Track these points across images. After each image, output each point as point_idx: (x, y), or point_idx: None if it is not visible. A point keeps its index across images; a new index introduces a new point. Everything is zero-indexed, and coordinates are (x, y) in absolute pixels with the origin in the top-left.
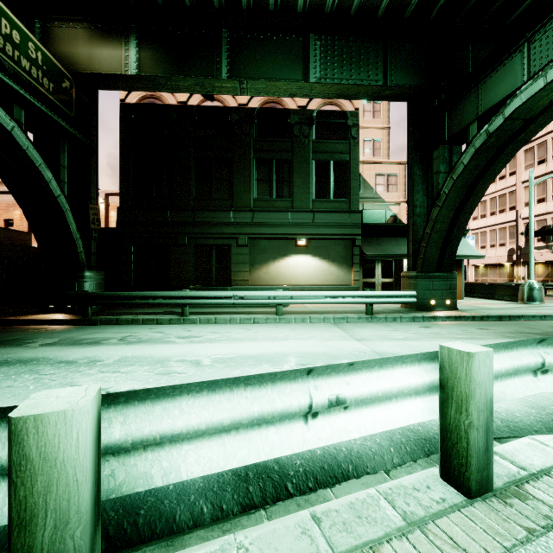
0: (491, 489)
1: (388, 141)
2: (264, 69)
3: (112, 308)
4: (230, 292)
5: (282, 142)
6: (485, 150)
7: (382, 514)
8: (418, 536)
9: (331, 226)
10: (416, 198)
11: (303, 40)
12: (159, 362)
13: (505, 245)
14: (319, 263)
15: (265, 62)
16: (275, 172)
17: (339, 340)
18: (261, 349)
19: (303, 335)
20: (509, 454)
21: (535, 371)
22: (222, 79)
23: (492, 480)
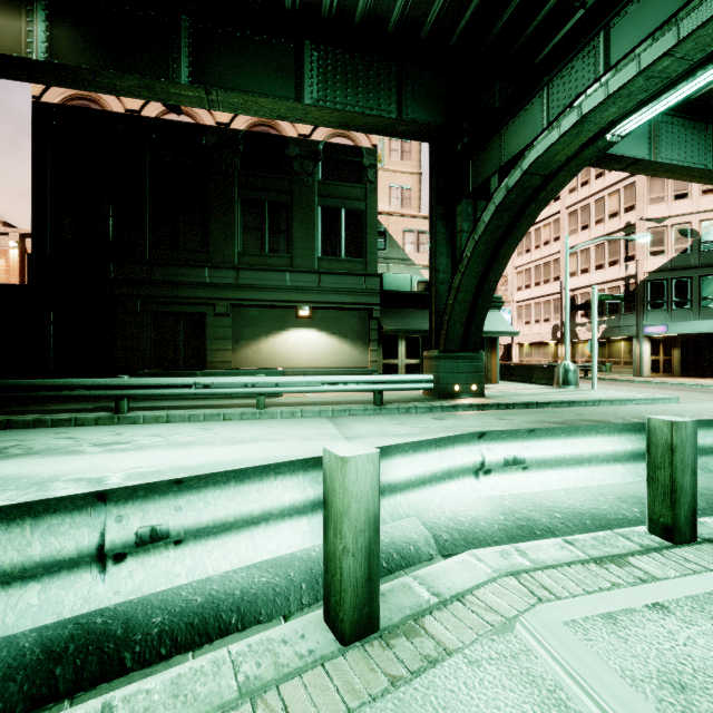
0: (376, 629)
1: (419, 190)
2: (243, 78)
3: (12, 405)
4: (189, 378)
5: (279, 179)
6: (506, 208)
7: (213, 686)
8: (243, 711)
9: (342, 293)
10: (439, 261)
11: (296, 47)
12: (37, 484)
13: (549, 321)
14: (327, 339)
15: (244, 69)
16: (268, 218)
17: (323, 440)
18: (209, 457)
19: (280, 435)
20: (431, 578)
21: (477, 473)
22: (180, 84)
23: (379, 618)
